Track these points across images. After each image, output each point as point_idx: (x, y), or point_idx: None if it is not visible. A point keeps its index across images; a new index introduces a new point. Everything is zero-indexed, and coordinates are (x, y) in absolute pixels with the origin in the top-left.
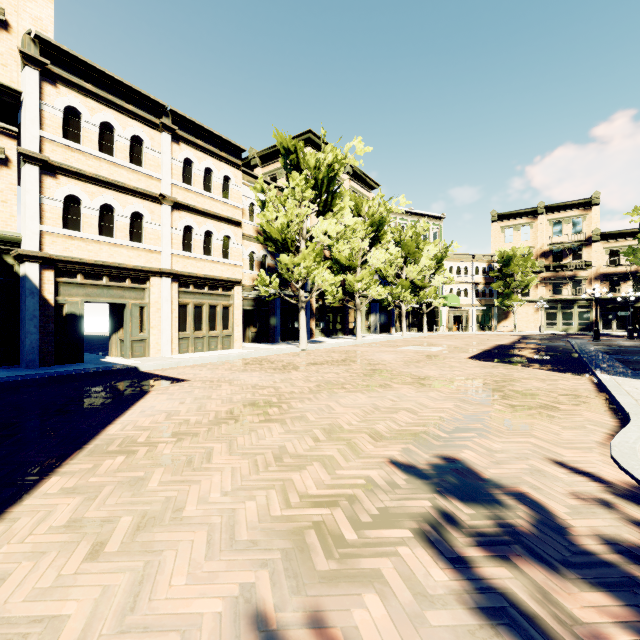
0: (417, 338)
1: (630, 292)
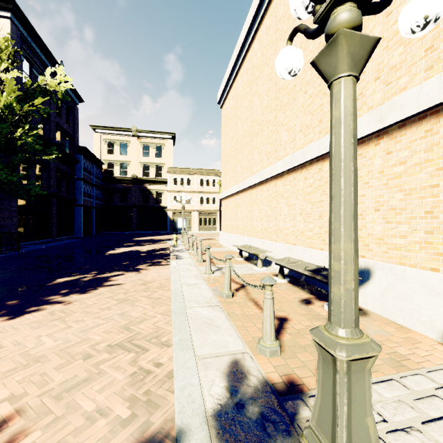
0: None
1: None
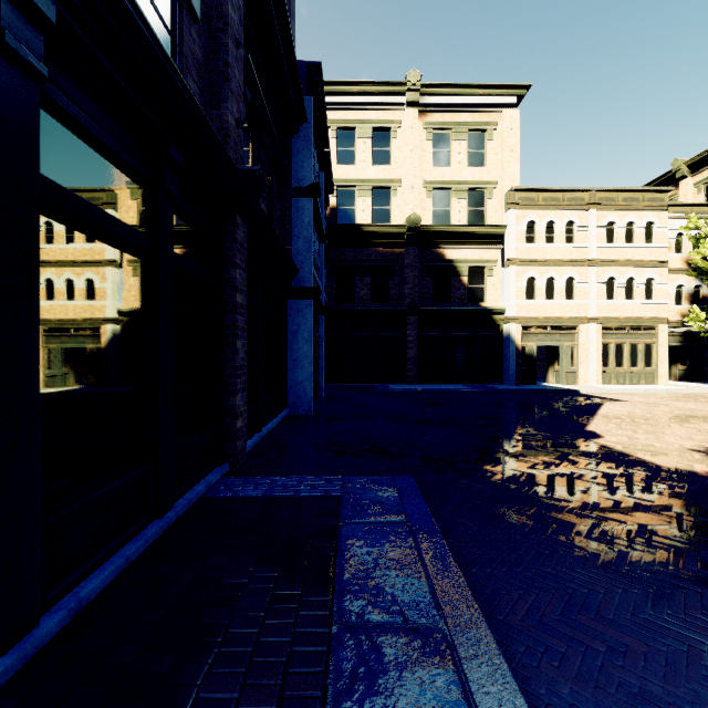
0: None
1: None
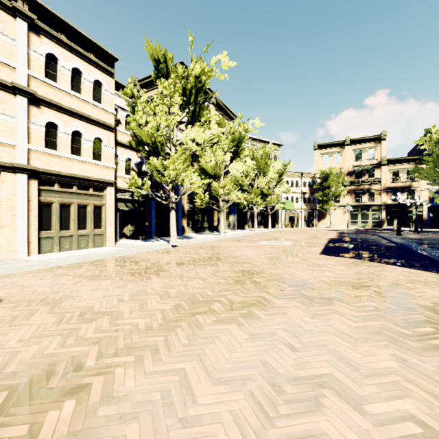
0: (266, 233)
1: (416, 199)
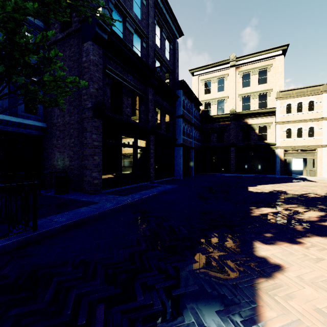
0: None
1: None
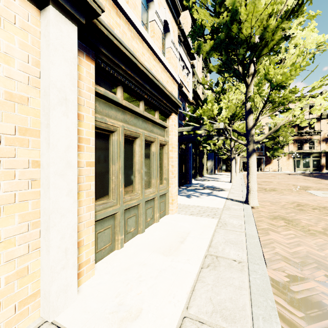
0: None
1: None
